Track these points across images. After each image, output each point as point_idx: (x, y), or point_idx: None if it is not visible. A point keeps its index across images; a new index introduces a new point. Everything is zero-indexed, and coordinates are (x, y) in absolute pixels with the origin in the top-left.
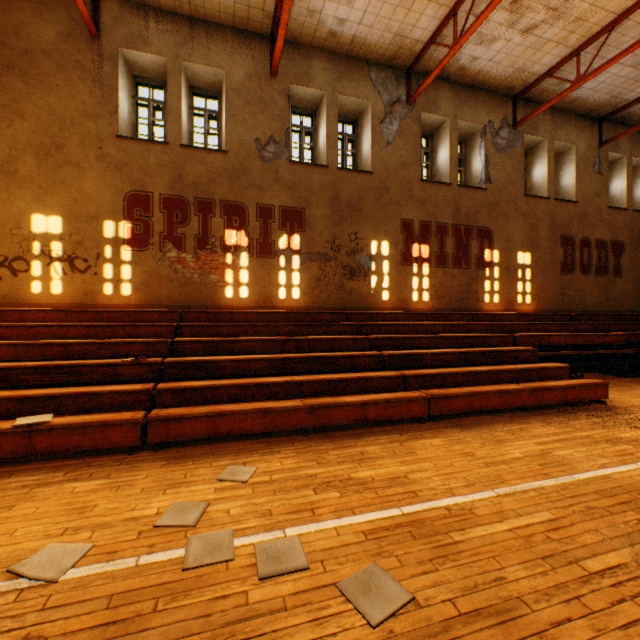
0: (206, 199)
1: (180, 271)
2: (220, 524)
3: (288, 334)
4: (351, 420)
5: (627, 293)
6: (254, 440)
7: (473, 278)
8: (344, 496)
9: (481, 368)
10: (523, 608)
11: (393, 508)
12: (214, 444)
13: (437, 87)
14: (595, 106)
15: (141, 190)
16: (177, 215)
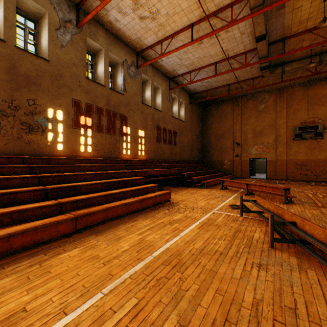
0: None
1: None
2: None
3: None
4: None
5: (178, 152)
6: None
7: (118, 140)
8: None
9: (116, 191)
10: None
11: None
12: None
13: (97, 27)
14: (168, 72)
15: None
16: None
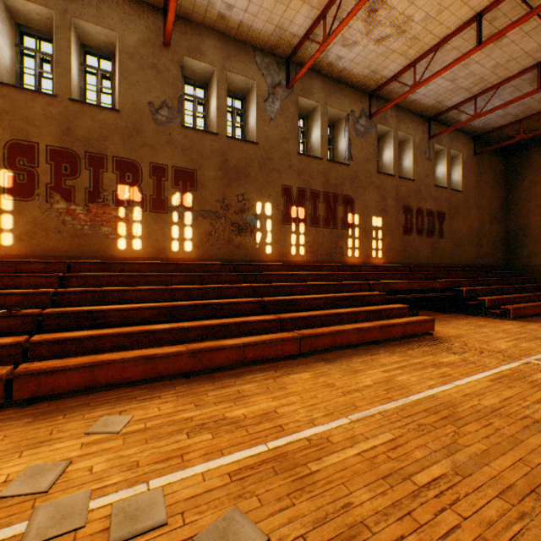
0: (98, 154)
1: (69, 222)
2: (78, 485)
3: (179, 283)
4: (232, 361)
5: (447, 250)
6: (136, 387)
7: (339, 236)
8: (216, 437)
9: (343, 310)
10: (365, 532)
11: (260, 445)
12: (92, 394)
13: (311, 77)
14: (426, 108)
15: (25, 139)
16: (66, 167)
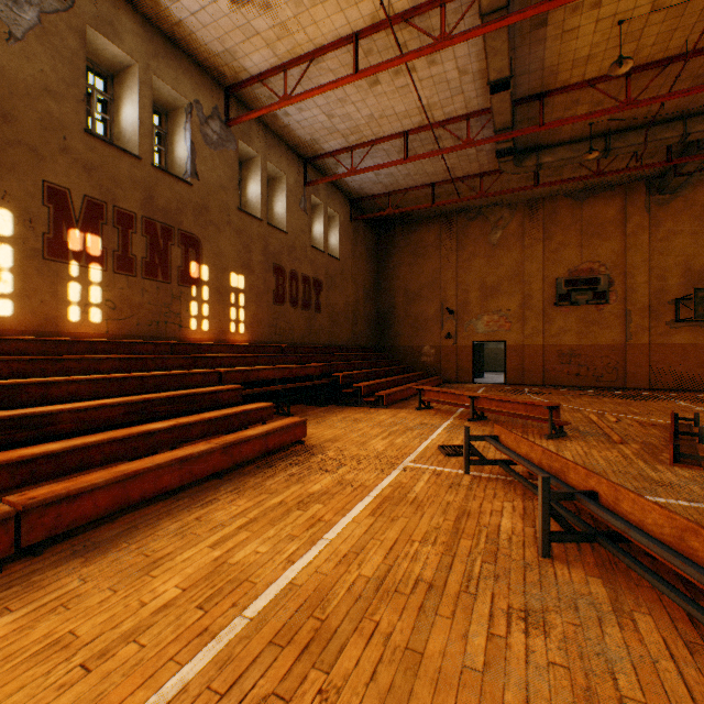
0: None
1: None
2: None
3: None
4: None
5: (325, 328)
6: None
7: (176, 296)
8: None
9: (161, 424)
10: None
11: None
12: None
13: (118, 5)
14: (302, 143)
15: None
16: None
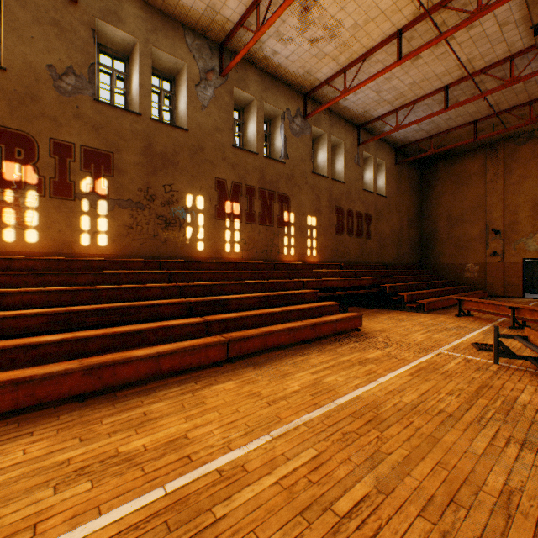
0: None
1: None
2: None
3: (87, 283)
4: (143, 375)
5: (373, 250)
6: (0, 421)
7: (275, 234)
8: (97, 486)
9: (276, 309)
10: None
11: (156, 489)
12: None
13: (247, 69)
14: (356, 116)
15: None
16: None
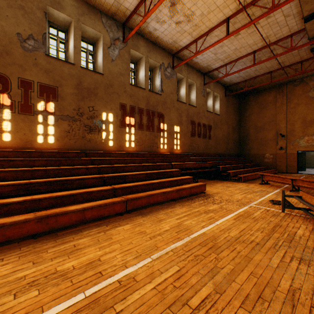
0: None
1: None
2: None
3: (41, 166)
4: (74, 221)
5: (213, 146)
6: None
7: (156, 136)
8: (42, 293)
9: (156, 181)
10: None
11: (79, 294)
12: None
13: (139, 38)
14: (202, 68)
15: None
16: None
